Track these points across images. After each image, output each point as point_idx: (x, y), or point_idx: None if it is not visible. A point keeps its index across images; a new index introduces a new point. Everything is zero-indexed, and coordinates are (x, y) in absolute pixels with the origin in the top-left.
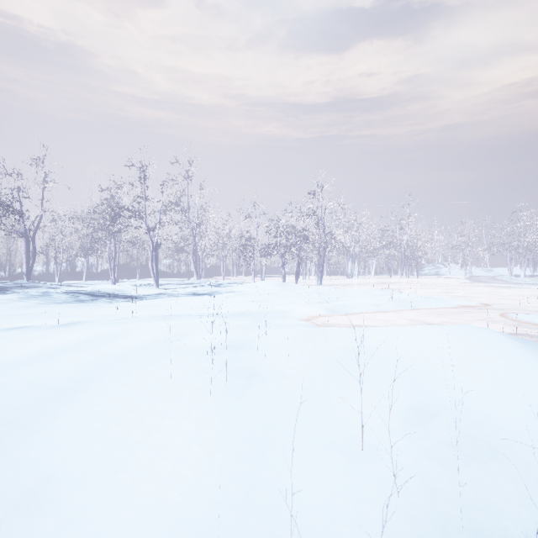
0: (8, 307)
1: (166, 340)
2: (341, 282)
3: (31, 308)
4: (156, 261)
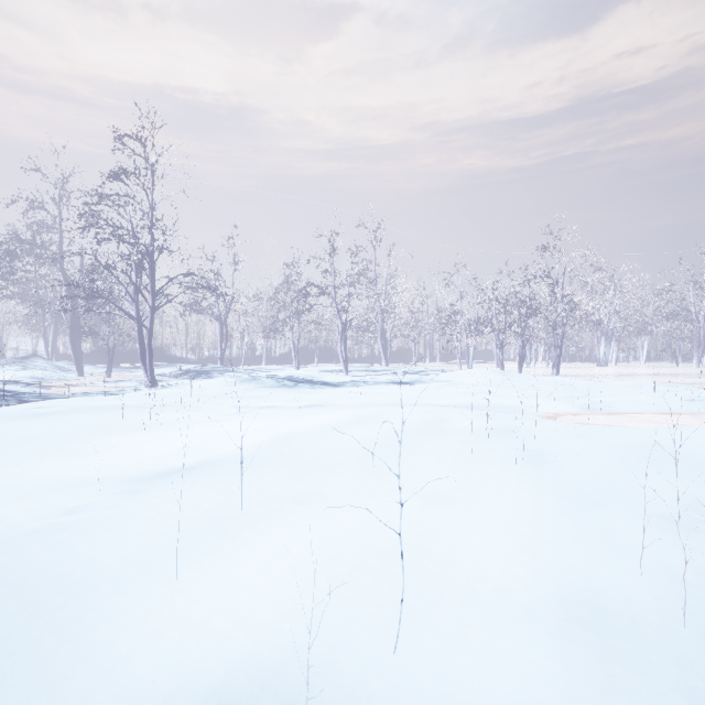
0: (234, 389)
1: (431, 421)
2: (589, 371)
3: (252, 391)
4: (345, 343)
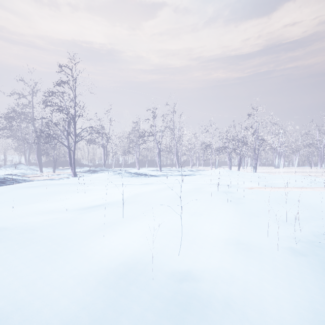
0: (112, 177)
1: (196, 188)
2: (270, 170)
3: (119, 178)
4: (160, 157)
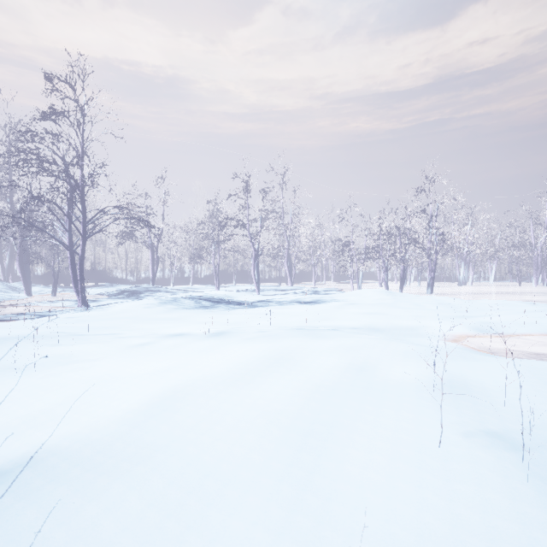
0: (154, 311)
1: (355, 368)
2: (454, 290)
3: (170, 313)
4: (257, 267)
